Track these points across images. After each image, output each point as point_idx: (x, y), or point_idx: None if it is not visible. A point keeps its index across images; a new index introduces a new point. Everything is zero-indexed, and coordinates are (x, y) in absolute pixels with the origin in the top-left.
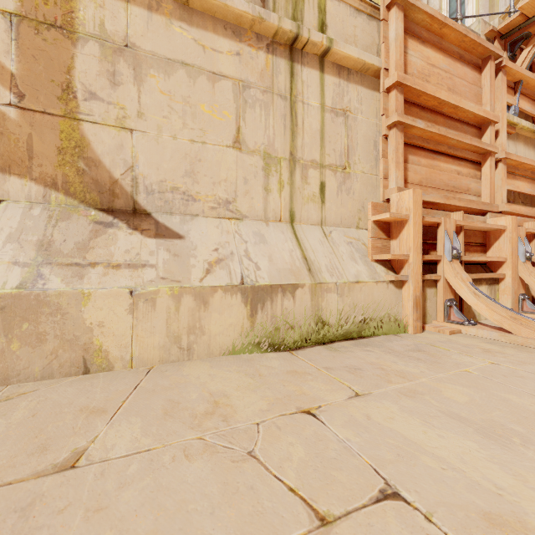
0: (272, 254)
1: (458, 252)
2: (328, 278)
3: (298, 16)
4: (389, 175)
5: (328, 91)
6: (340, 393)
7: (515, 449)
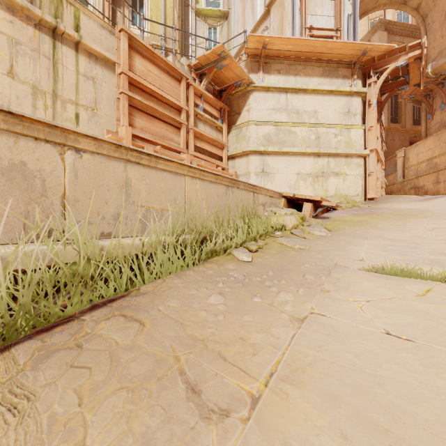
0: None
1: None
2: None
3: (59, 15)
4: (121, 119)
5: (82, 64)
6: None
7: None
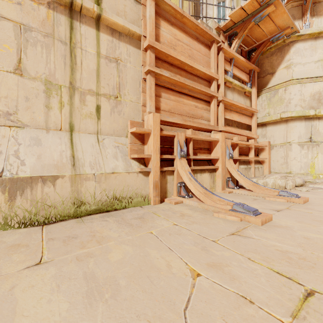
0: (42, 153)
1: (184, 153)
2: (88, 171)
3: None
4: (147, 104)
5: (103, 44)
6: (25, 263)
7: (94, 306)
